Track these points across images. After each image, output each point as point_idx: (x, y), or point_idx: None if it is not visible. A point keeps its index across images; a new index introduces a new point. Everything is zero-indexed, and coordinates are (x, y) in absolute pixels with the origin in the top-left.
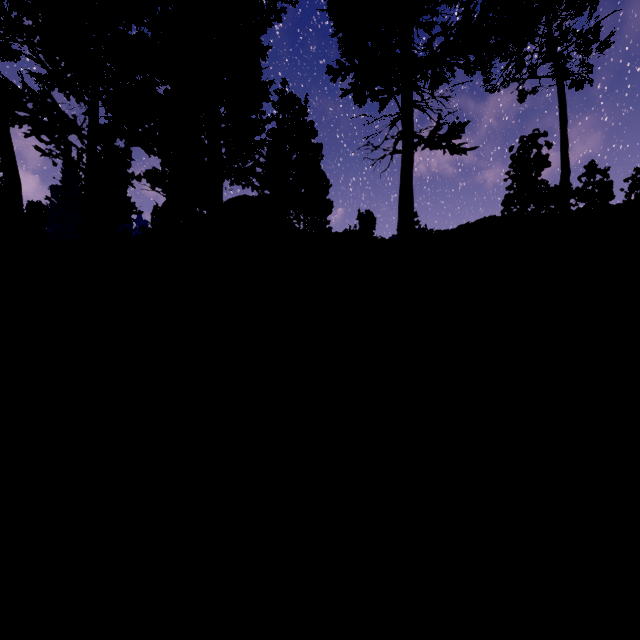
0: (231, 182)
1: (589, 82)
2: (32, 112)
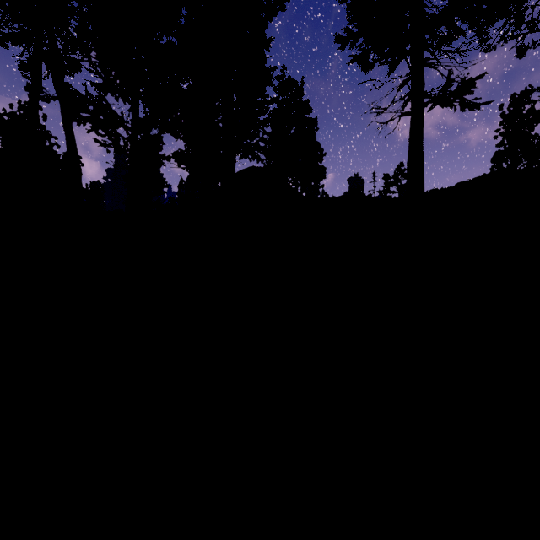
0: (240, 156)
1: None
2: (92, 113)
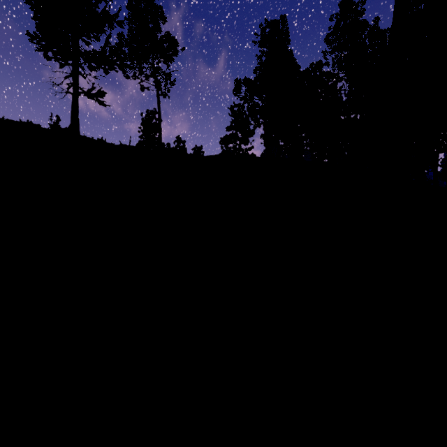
0: None
1: (168, 96)
2: None
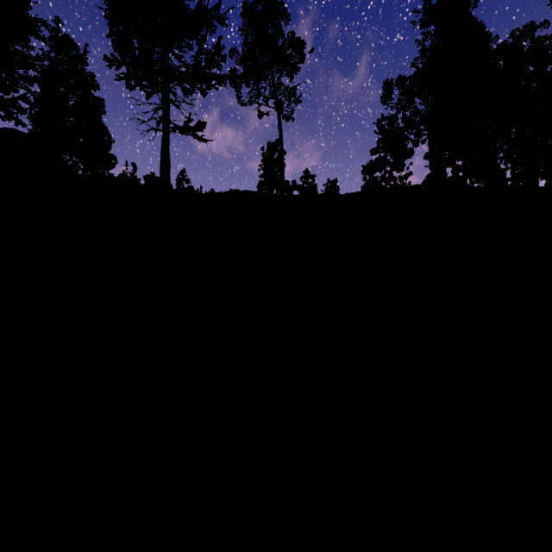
0: None
1: (292, 119)
2: None
